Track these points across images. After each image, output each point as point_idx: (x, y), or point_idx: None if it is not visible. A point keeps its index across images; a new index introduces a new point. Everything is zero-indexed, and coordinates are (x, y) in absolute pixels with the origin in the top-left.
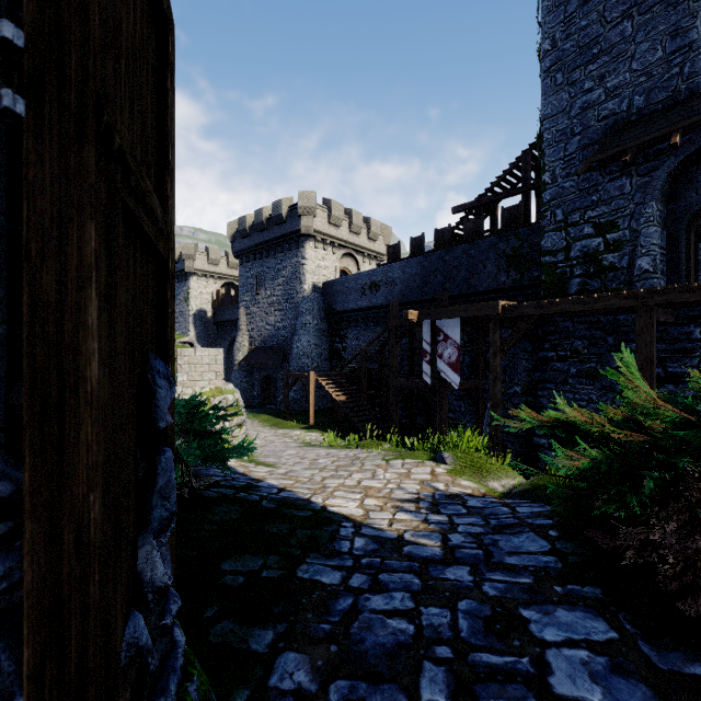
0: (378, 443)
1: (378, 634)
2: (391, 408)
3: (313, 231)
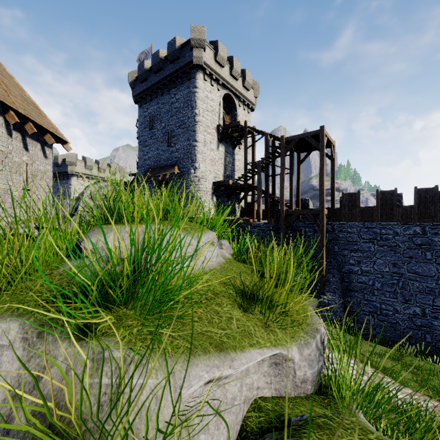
0: None
1: None
2: None
3: (75, 172)
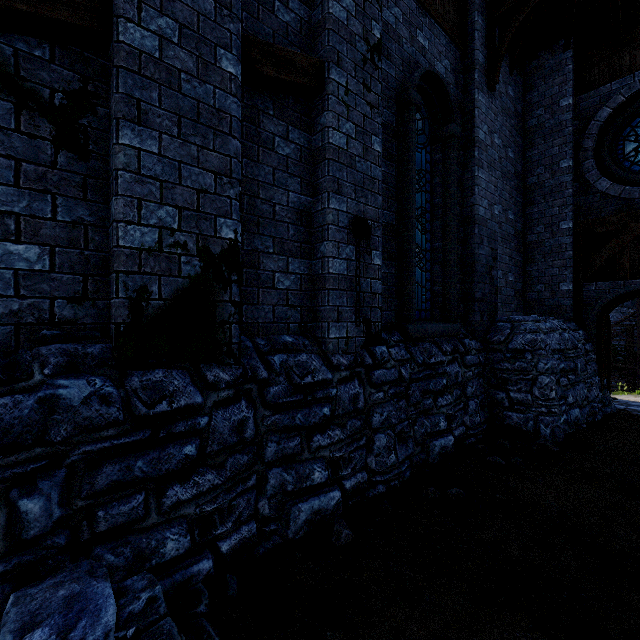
0: (628, 393)
1: (634, 404)
2: (639, 379)
3: None
